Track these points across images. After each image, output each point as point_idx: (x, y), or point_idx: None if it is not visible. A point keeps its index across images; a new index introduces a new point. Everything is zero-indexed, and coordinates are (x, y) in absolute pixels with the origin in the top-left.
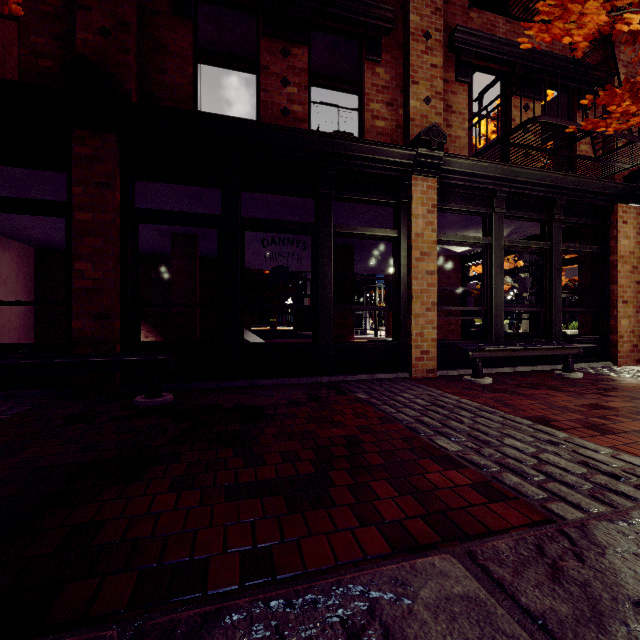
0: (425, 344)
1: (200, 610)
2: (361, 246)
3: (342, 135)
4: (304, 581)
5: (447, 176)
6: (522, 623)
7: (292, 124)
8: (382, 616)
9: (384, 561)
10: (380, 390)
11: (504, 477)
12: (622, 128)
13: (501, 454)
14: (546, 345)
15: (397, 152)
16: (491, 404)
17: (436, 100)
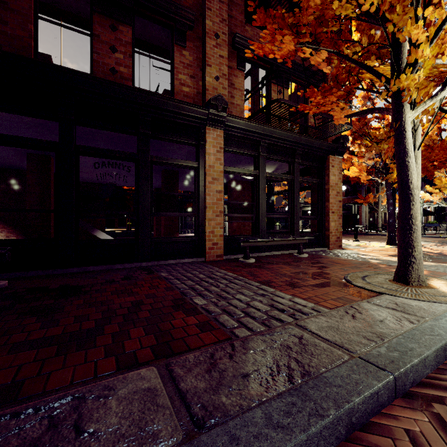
0: (215, 238)
1: None
2: (184, 172)
3: (157, 93)
4: (38, 398)
5: (230, 129)
6: (172, 397)
7: (119, 80)
8: (82, 410)
9: (107, 377)
10: (179, 270)
11: (220, 317)
12: (316, 112)
13: (228, 304)
14: (286, 238)
15: (195, 110)
16: (245, 275)
17: (223, 79)
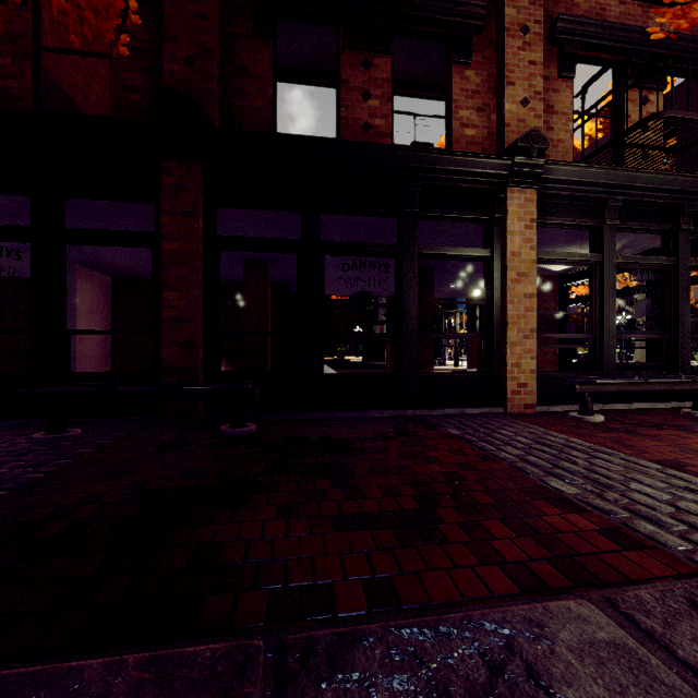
0: (522, 376)
1: (335, 630)
2: (442, 267)
3: (428, 148)
4: (432, 613)
5: (548, 186)
6: (682, 675)
7: (374, 140)
8: (522, 653)
9: (513, 601)
10: (473, 426)
11: (636, 524)
12: None
13: (629, 500)
14: (672, 378)
15: (490, 162)
16: (607, 445)
17: (535, 101)
